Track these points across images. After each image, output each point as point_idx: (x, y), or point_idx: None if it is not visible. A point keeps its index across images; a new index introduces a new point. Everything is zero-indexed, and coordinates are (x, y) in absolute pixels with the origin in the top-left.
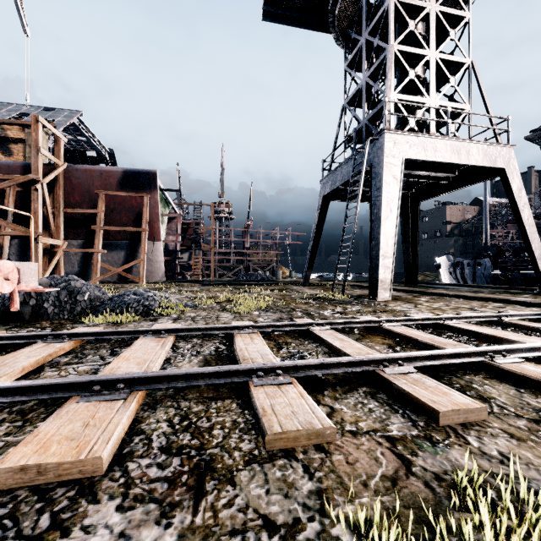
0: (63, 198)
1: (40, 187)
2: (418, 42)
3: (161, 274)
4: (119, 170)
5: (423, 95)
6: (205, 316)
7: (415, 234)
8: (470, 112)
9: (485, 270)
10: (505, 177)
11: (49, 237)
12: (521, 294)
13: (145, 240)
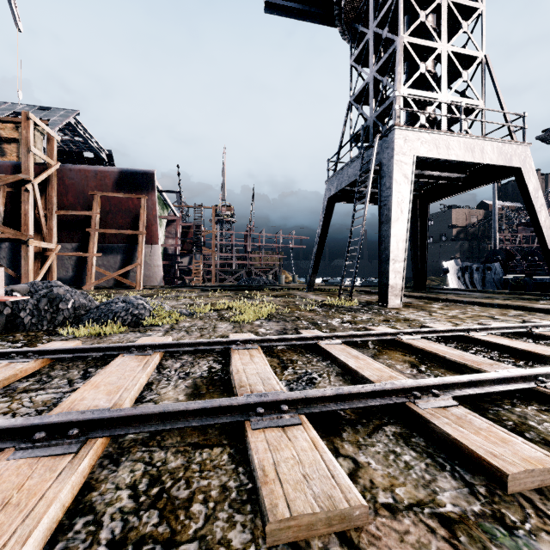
0: (56, 199)
1: (30, 187)
2: (429, 35)
3: (159, 279)
4: (115, 170)
5: (434, 91)
6: (201, 326)
7: (424, 237)
8: (484, 108)
9: (495, 275)
10: (521, 177)
11: (41, 241)
12: (537, 300)
13: (143, 243)
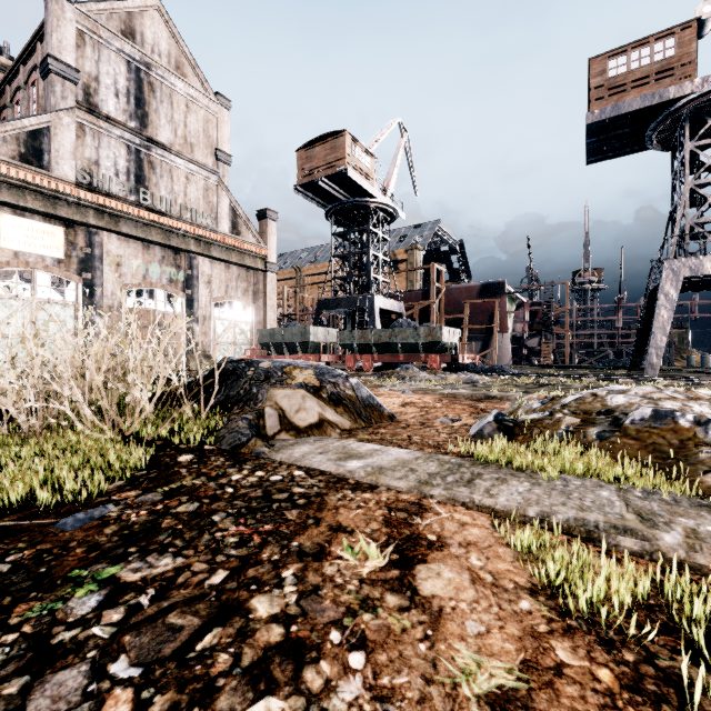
0: (443, 308)
1: (435, 306)
2: None
3: (508, 359)
4: (478, 284)
5: None
6: None
7: None
8: None
9: None
10: None
11: None
12: None
13: (496, 334)
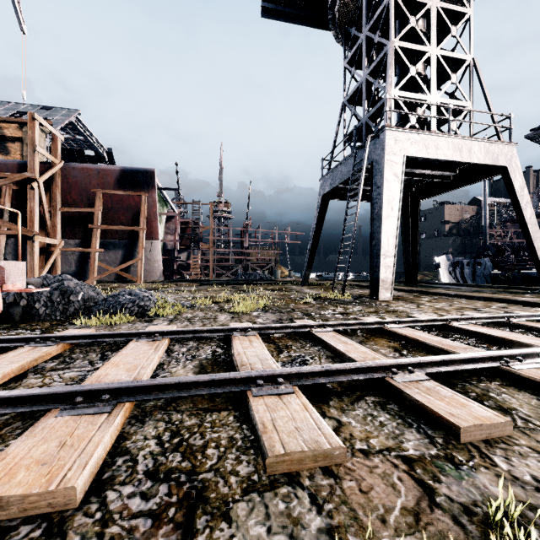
0: (60, 196)
1: (36, 185)
2: (419, 39)
3: (159, 273)
4: (117, 168)
5: (424, 93)
6: (203, 317)
7: (415, 233)
8: (472, 110)
9: (485, 270)
10: (507, 176)
11: (46, 237)
12: (523, 294)
13: (143, 239)
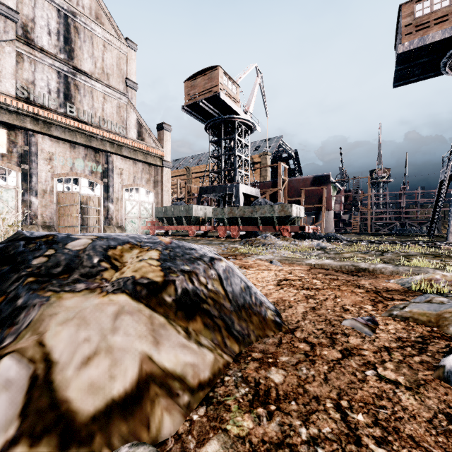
0: (286, 193)
1: (281, 192)
2: None
3: (331, 228)
4: (311, 177)
5: None
6: None
7: None
8: None
9: None
10: None
11: None
12: None
13: (324, 211)
